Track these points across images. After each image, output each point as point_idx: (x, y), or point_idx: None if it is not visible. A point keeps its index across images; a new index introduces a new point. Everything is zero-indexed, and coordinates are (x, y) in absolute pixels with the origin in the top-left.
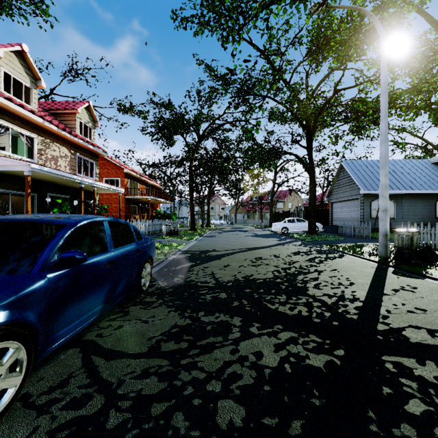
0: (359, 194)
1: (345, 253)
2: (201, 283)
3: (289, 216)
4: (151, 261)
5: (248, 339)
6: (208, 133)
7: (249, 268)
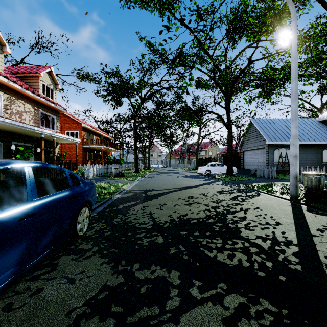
0: (265, 144)
1: (260, 192)
2: (139, 225)
3: (211, 161)
4: (90, 204)
5: (189, 310)
6: (148, 96)
7: (183, 207)
